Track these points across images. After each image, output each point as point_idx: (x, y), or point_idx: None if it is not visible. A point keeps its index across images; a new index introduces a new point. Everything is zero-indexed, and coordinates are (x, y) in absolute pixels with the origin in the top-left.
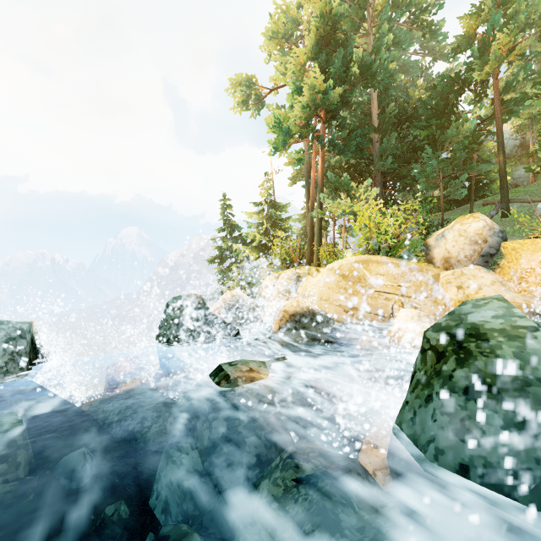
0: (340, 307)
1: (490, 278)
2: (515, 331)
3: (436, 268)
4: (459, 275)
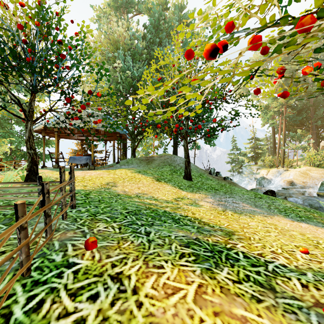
0: (301, 181)
1: None
2: None
3: None
4: None
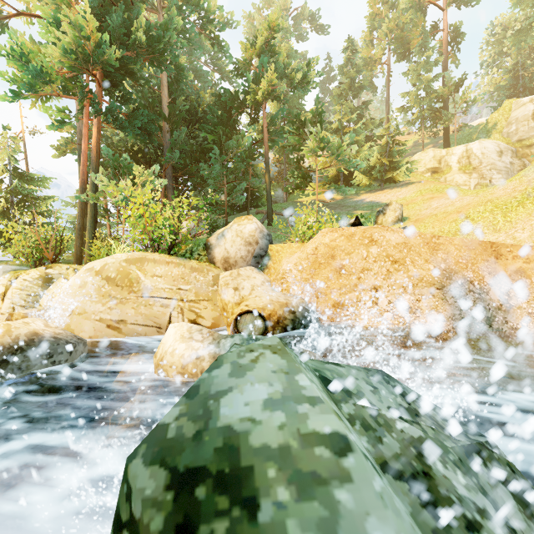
0: (101, 322)
1: (261, 278)
2: (308, 457)
3: (217, 268)
4: (236, 276)
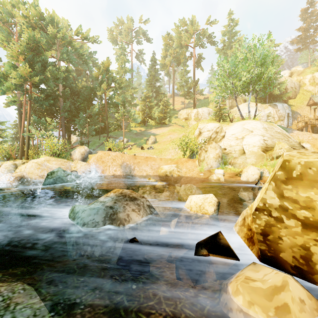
0: (38, 175)
1: (85, 164)
2: (57, 171)
3: (73, 161)
4: (77, 163)
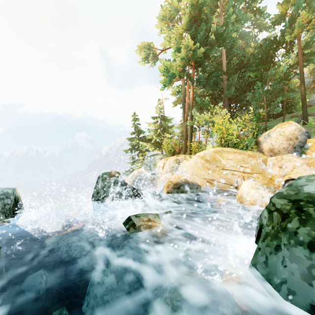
0: (204, 179)
1: (300, 161)
2: None
3: (264, 155)
4: (280, 159)
